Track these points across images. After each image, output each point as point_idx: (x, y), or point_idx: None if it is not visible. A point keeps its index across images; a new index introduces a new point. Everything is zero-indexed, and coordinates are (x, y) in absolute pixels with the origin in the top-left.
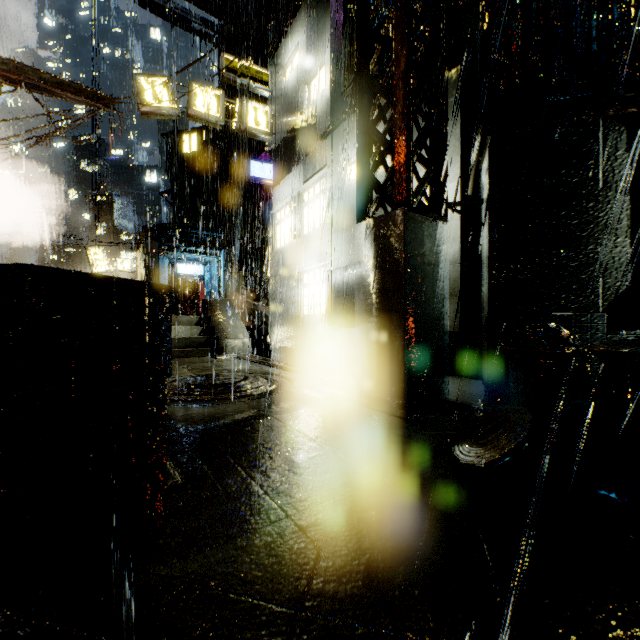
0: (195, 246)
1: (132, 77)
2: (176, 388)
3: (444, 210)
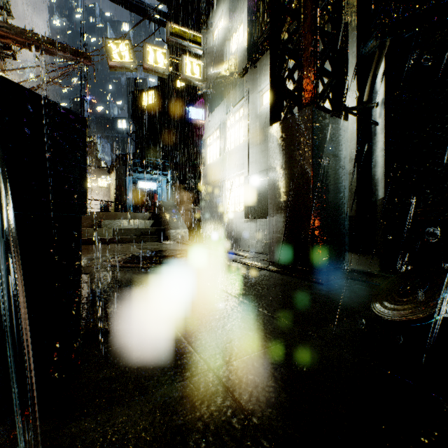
0: (150, 168)
1: (103, 40)
2: (126, 258)
3: (345, 110)
